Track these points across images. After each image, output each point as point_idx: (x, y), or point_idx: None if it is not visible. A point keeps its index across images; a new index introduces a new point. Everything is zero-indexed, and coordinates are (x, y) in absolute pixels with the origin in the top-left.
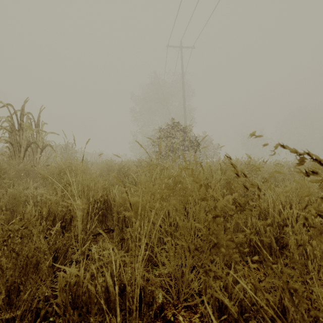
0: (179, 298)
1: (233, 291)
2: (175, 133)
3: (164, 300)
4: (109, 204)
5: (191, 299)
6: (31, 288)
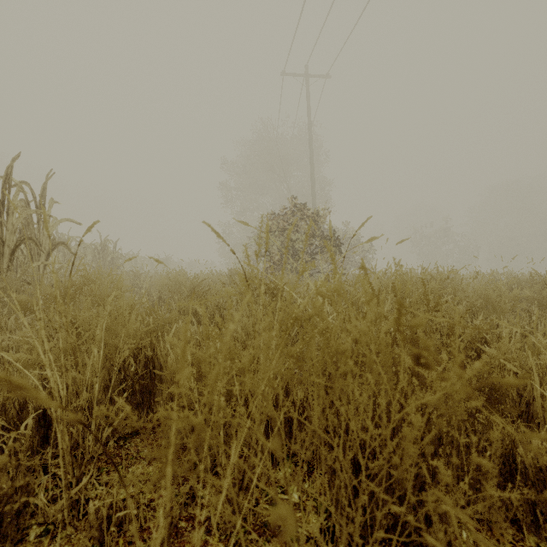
0: None
1: None
2: (297, 224)
3: None
4: (158, 366)
5: None
6: None
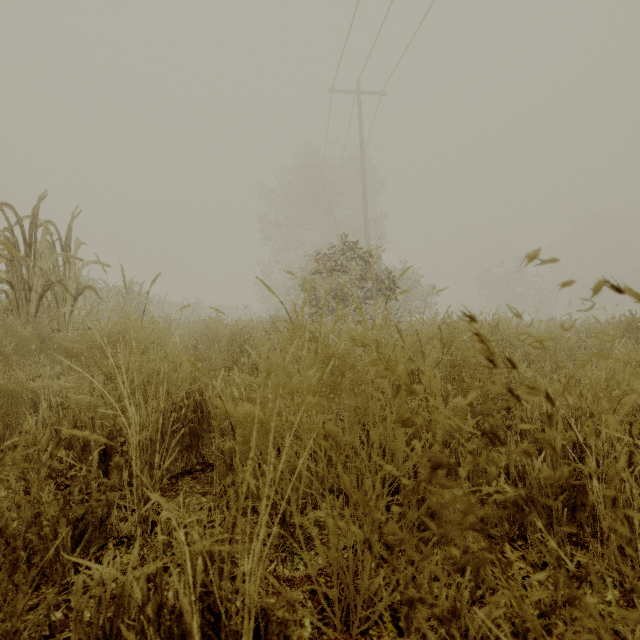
0: (350, 628)
1: (472, 623)
2: (346, 265)
3: (315, 631)
4: (206, 410)
5: (376, 629)
6: (7, 614)
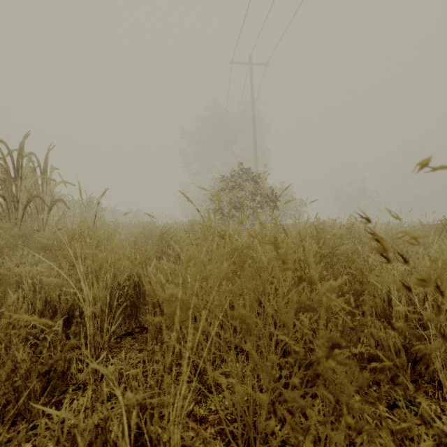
0: None
1: None
2: (242, 184)
3: None
4: (142, 288)
5: None
6: None
